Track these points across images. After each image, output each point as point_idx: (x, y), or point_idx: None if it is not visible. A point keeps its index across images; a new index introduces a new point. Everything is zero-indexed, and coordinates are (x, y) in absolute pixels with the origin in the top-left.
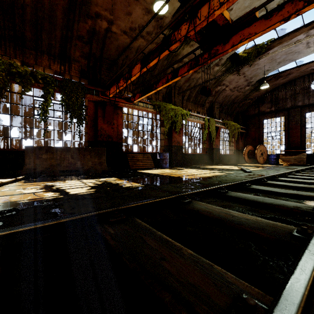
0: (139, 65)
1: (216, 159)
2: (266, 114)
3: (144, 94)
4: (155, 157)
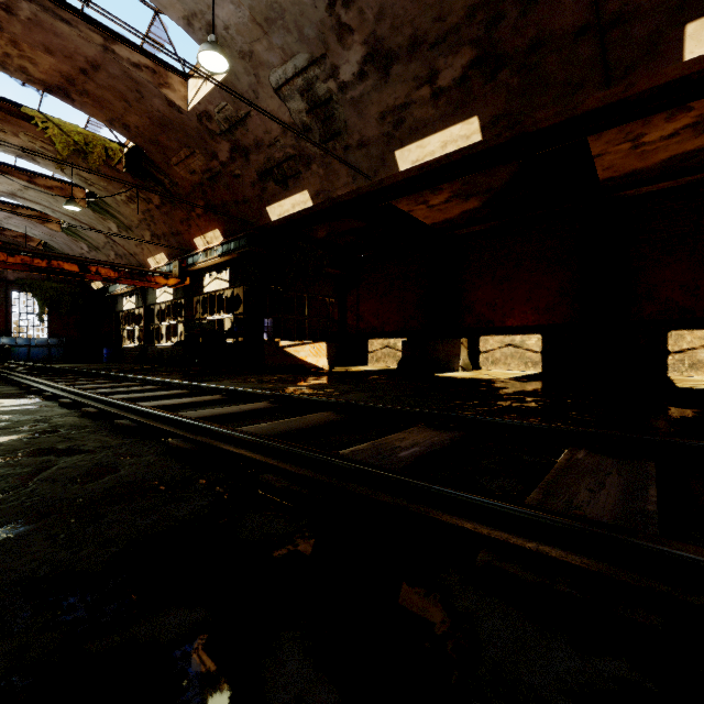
0: None
1: None
2: None
3: None
4: None
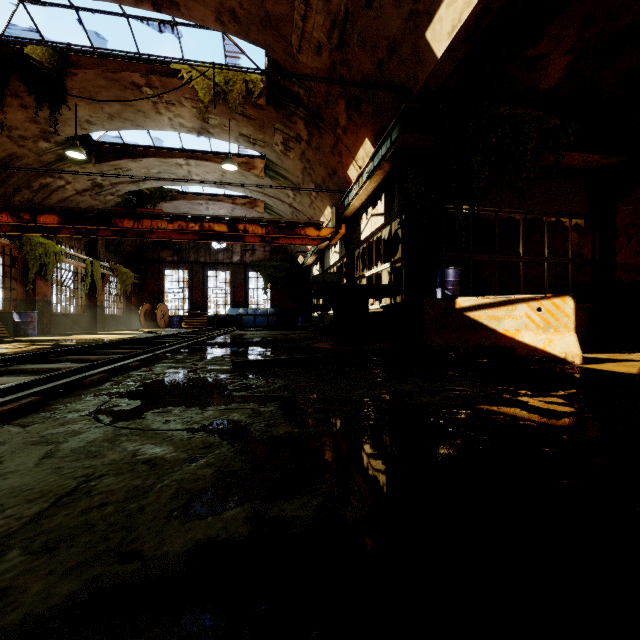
0: (55, 217)
1: (100, 323)
2: (168, 263)
3: (28, 232)
4: (3, 319)
